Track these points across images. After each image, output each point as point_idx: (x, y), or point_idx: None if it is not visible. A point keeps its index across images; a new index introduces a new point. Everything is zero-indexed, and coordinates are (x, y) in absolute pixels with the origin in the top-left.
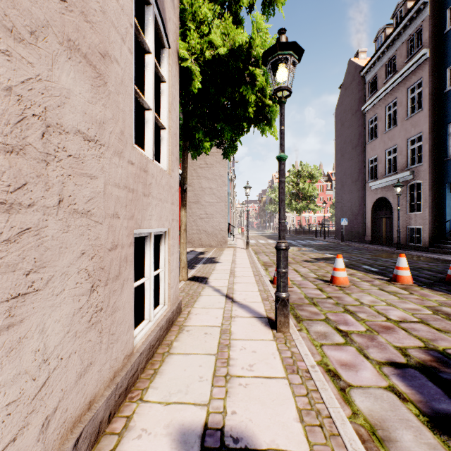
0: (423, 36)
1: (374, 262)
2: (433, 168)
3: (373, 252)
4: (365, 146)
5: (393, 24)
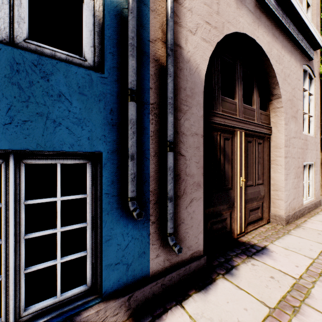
0: None
1: None
2: None
3: None
4: None
5: None
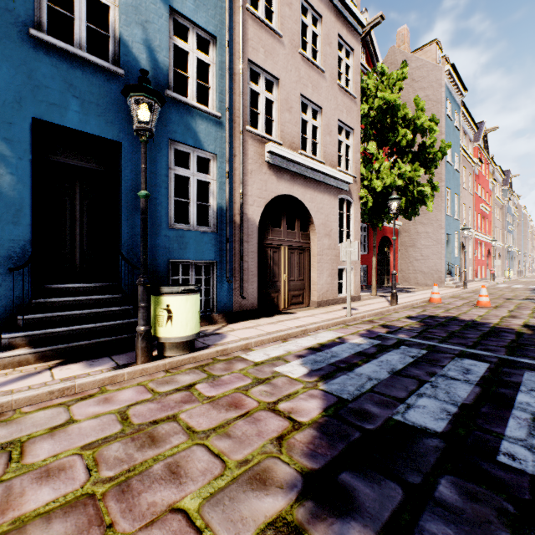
0: None
1: None
2: None
3: None
4: None
5: None
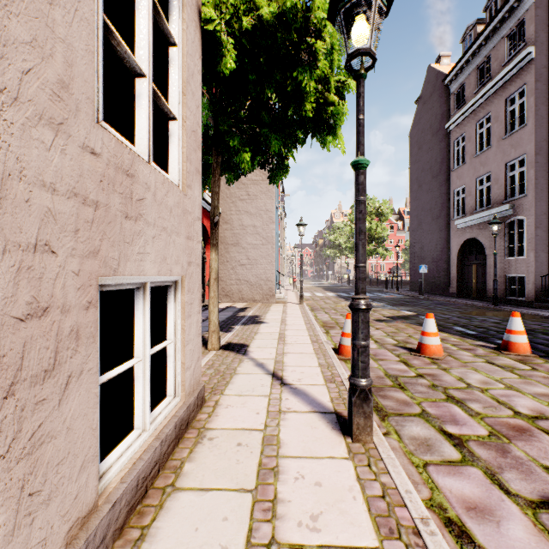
0: (526, 31)
1: (468, 322)
2: (539, 199)
3: (463, 308)
4: (449, 174)
5: (486, 18)
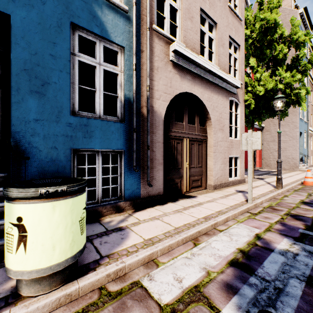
0: None
1: None
2: None
3: None
4: None
5: None
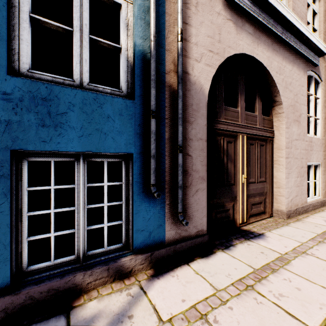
0: None
1: None
2: None
3: None
4: None
5: None
